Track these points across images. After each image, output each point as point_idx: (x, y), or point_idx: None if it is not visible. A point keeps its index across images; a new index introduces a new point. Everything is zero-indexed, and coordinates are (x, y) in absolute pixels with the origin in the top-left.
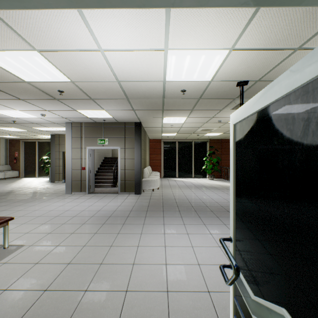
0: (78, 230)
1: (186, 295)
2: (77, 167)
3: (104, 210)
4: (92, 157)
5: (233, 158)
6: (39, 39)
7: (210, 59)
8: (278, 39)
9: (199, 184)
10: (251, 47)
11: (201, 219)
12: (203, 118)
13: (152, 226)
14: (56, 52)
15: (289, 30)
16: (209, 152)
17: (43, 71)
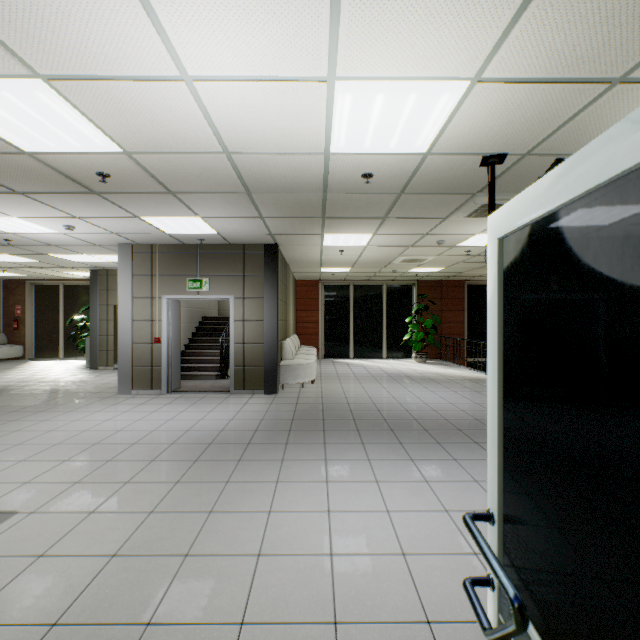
0: (141, 475)
1: (377, 633)
2: (144, 338)
3: (198, 430)
4: (175, 316)
5: (498, 321)
6: (43, 50)
7: (428, 104)
8: (580, 57)
9: (398, 372)
10: (518, 75)
11: (404, 449)
12: (407, 235)
13: (300, 465)
14: (85, 82)
15: (606, 35)
16: (418, 307)
17: (61, 127)
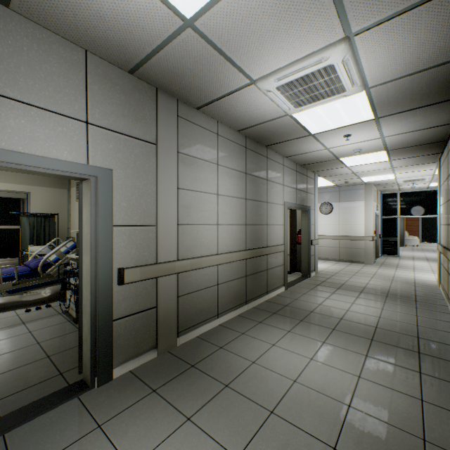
0: None
1: (430, 256)
2: None
3: None
4: None
5: None
6: None
7: None
8: None
9: None
10: None
11: None
12: None
13: (417, 252)
14: None
15: None
16: None
17: None
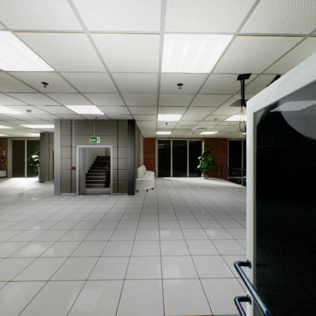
0: (64, 237)
1: None
2: (67, 167)
3: (94, 213)
4: (83, 156)
5: (253, 158)
6: (10, 15)
7: (211, 47)
8: (290, 22)
9: (195, 184)
10: (258, 32)
11: (198, 223)
12: (199, 115)
13: (146, 232)
14: (33, 33)
15: (304, 10)
16: (204, 151)
17: (22, 57)
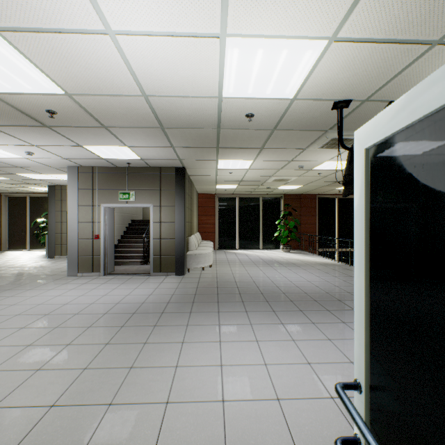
0: (79, 338)
1: None
2: (87, 235)
3: (125, 303)
4: (110, 219)
5: (365, 220)
6: None
7: (296, 58)
8: (411, 22)
9: (271, 259)
10: (364, 36)
11: (277, 315)
12: (277, 161)
13: (200, 329)
14: (29, 33)
15: (432, 4)
16: (284, 213)
17: (14, 72)
